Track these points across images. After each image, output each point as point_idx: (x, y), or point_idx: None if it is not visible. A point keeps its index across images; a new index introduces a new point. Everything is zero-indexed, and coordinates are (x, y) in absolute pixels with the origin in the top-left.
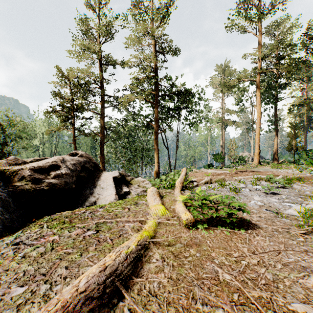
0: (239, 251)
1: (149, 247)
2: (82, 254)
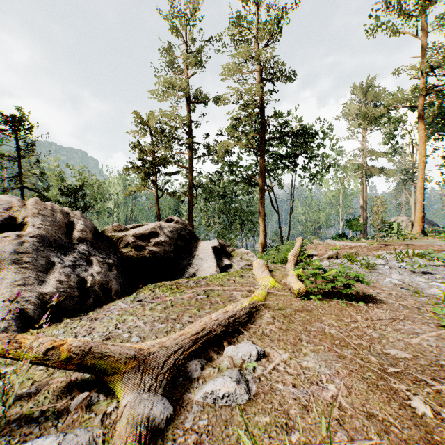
0: (352, 318)
1: (260, 309)
2: (200, 309)
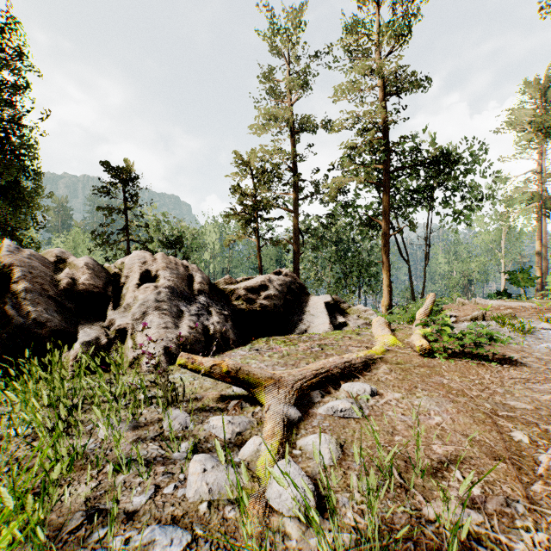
0: (479, 376)
1: (376, 362)
2: (315, 359)
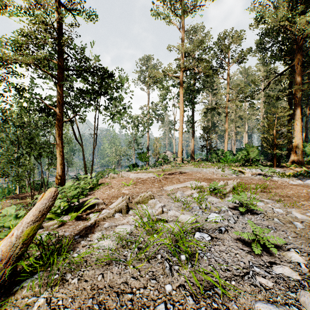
0: None
1: None
2: None
